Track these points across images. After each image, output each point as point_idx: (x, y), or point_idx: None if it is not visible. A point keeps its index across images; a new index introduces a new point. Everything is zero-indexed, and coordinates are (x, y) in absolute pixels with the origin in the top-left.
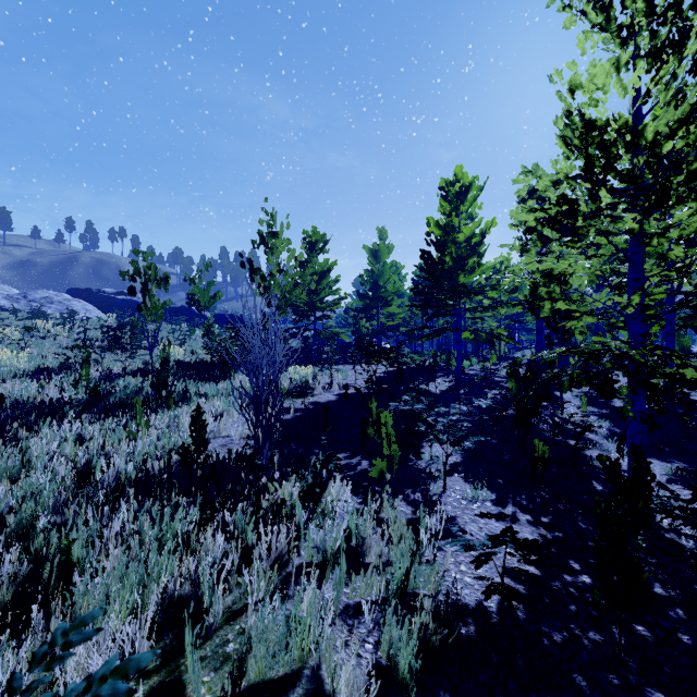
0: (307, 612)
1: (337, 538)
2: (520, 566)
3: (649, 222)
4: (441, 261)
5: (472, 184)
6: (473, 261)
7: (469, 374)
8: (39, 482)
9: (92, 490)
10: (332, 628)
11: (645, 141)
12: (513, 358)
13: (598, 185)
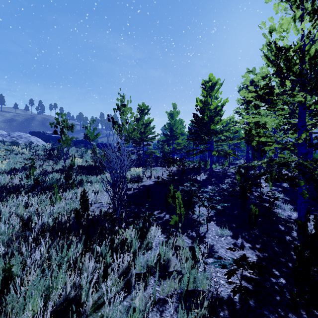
0: (137, 308)
1: (153, 259)
2: (248, 273)
3: (306, 98)
4: (202, 118)
5: (217, 82)
6: (217, 118)
7: (215, 171)
8: (1, 229)
9: (28, 233)
10: (151, 313)
11: (309, 55)
12: (235, 164)
13: (284, 79)
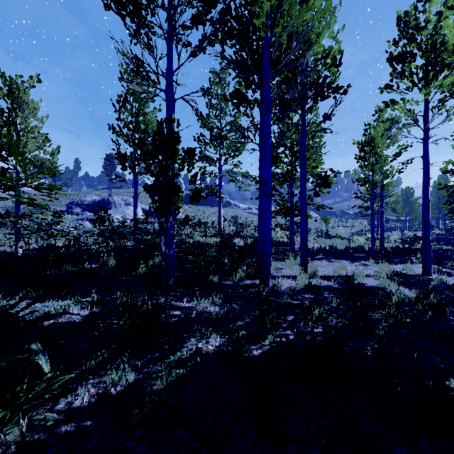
0: None
1: None
2: None
3: None
4: None
5: None
6: None
7: None
8: None
9: None
10: None
11: None
12: None
13: None
